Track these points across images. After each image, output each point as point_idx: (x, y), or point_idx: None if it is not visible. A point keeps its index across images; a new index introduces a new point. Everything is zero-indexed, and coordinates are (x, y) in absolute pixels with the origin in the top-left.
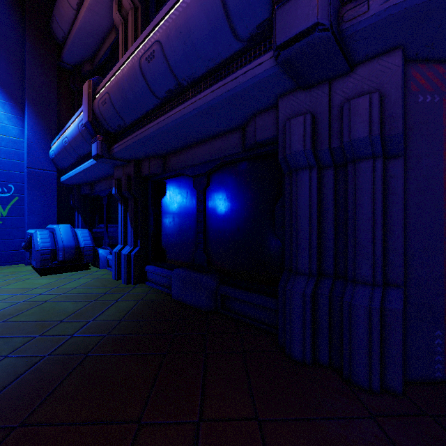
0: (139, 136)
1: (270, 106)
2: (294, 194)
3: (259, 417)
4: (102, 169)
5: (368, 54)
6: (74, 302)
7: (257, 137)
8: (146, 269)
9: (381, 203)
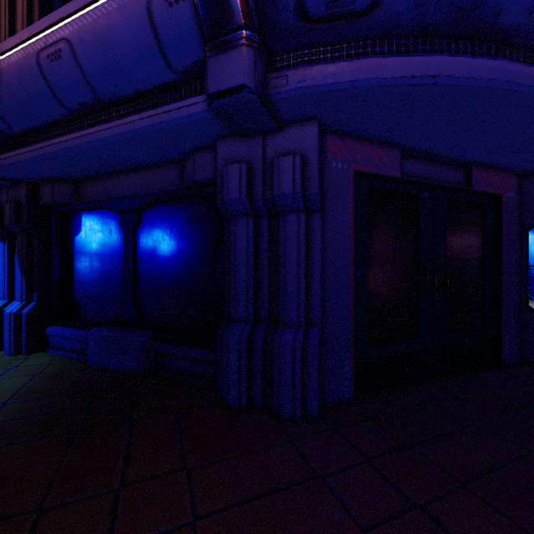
0: (37, 153)
1: (209, 146)
2: (232, 240)
3: (188, 467)
4: None
5: (293, 119)
6: None
7: (196, 176)
8: (48, 331)
9: (304, 252)
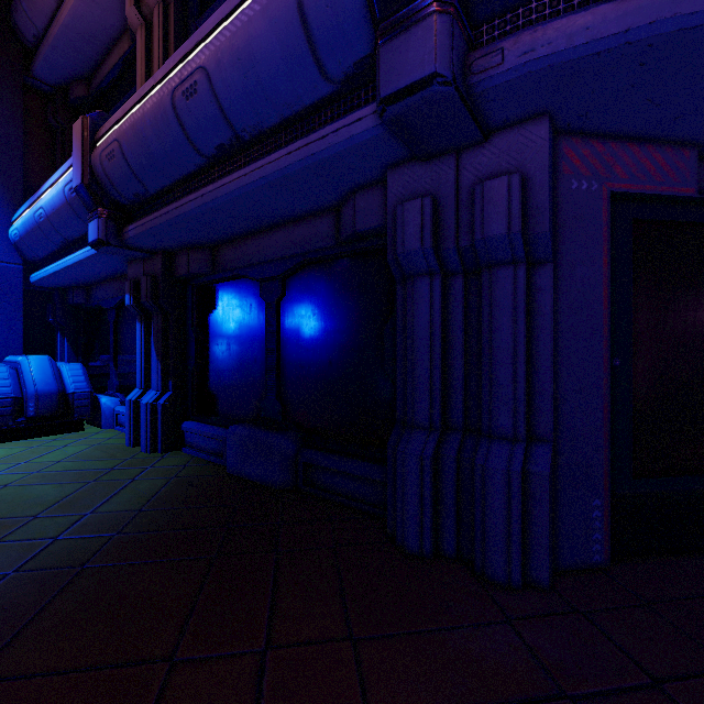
0: (172, 214)
1: (375, 181)
2: (409, 311)
3: (354, 636)
4: (107, 264)
5: (506, 120)
6: (57, 484)
7: (357, 225)
8: (183, 427)
9: (524, 326)
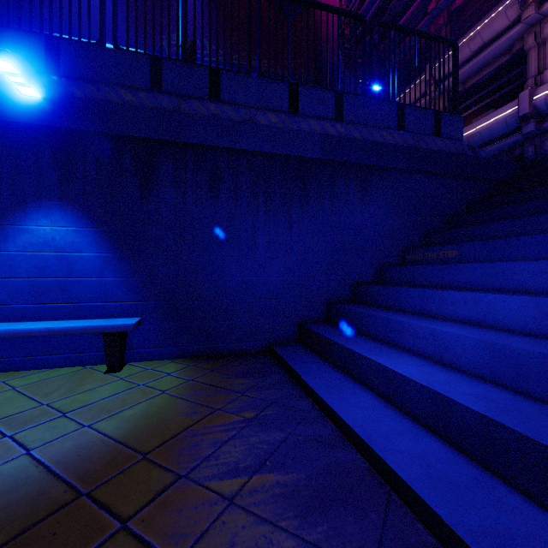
0: None
1: (521, 144)
2: None
3: None
4: None
5: None
6: None
7: (516, 153)
8: None
9: None
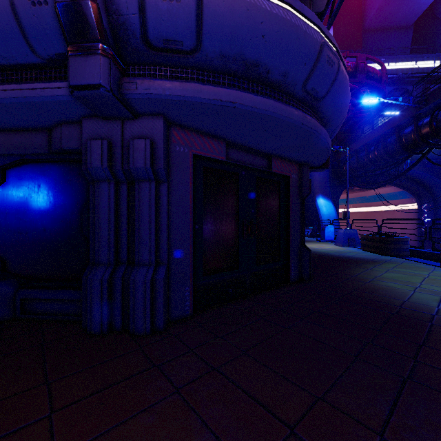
0: None
1: (76, 121)
2: (97, 200)
3: (49, 381)
4: None
5: (144, 112)
6: None
7: (63, 145)
8: None
9: (154, 211)
